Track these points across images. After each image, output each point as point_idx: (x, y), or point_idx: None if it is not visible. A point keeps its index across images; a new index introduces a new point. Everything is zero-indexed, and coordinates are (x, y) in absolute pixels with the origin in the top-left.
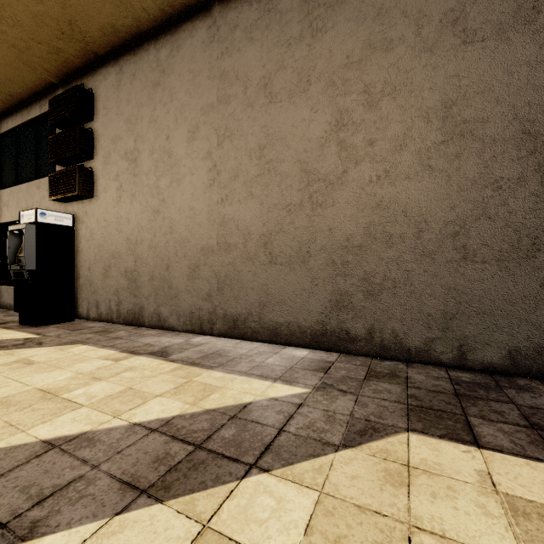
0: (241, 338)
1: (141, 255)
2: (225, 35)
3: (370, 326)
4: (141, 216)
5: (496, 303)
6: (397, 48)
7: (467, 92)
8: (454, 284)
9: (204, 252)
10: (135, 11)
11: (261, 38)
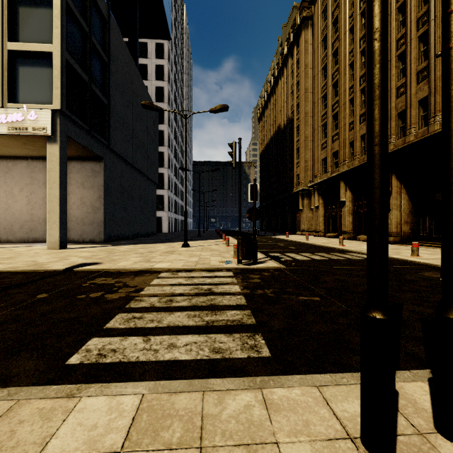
0: (38, 243)
1: (0, 222)
2: (33, 167)
3: (68, 237)
4: (0, 210)
5: (88, 232)
6: (73, 185)
7: (84, 197)
8: (82, 229)
9: (26, 221)
10: (1, 154)
11: (43, 172)
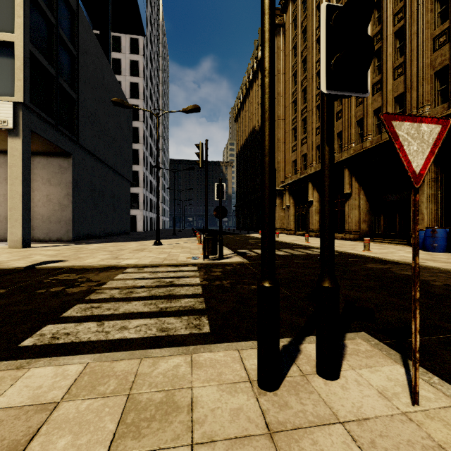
0: None
1: None
2: None
3: (33, 236)
4: None
5: (55, 230)
6: (38, 182)
7: (51, 194)
8: (49, 227)
9: None
10: None
11: (4, 167)
